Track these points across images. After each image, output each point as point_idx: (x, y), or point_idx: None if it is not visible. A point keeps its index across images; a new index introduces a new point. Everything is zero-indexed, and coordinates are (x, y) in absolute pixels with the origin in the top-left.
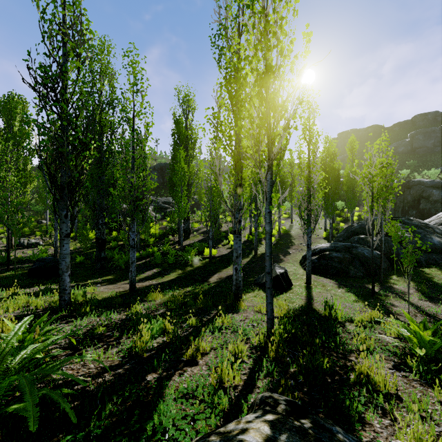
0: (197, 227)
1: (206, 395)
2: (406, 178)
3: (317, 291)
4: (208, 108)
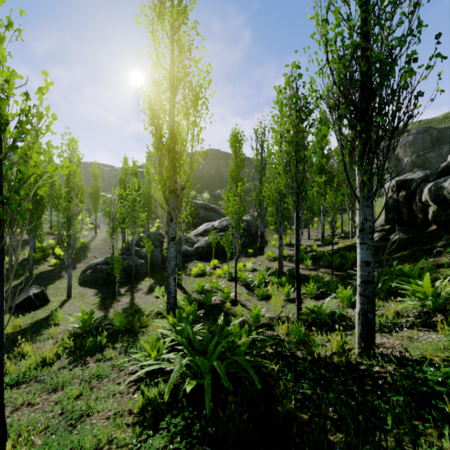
0: None
1: None
2: (194, 197)
3: (71, 302)
4: None
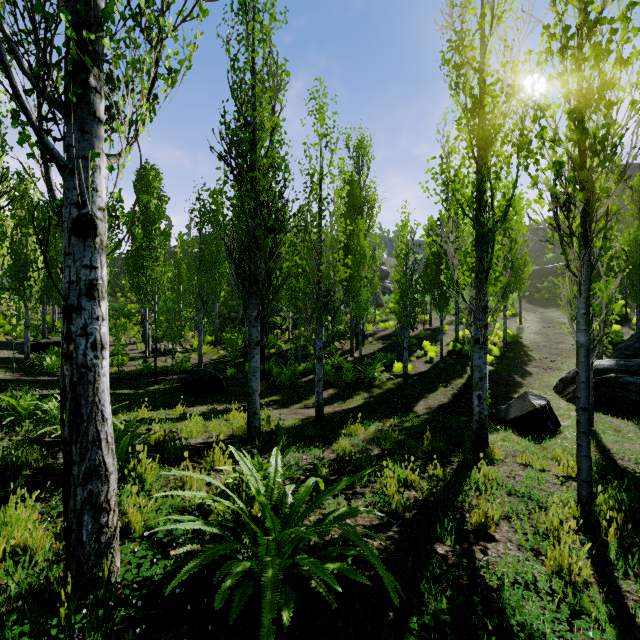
0: (371, 330)
1: (570, 592)
2: None
3: (611, 439)
4: (434, 157)
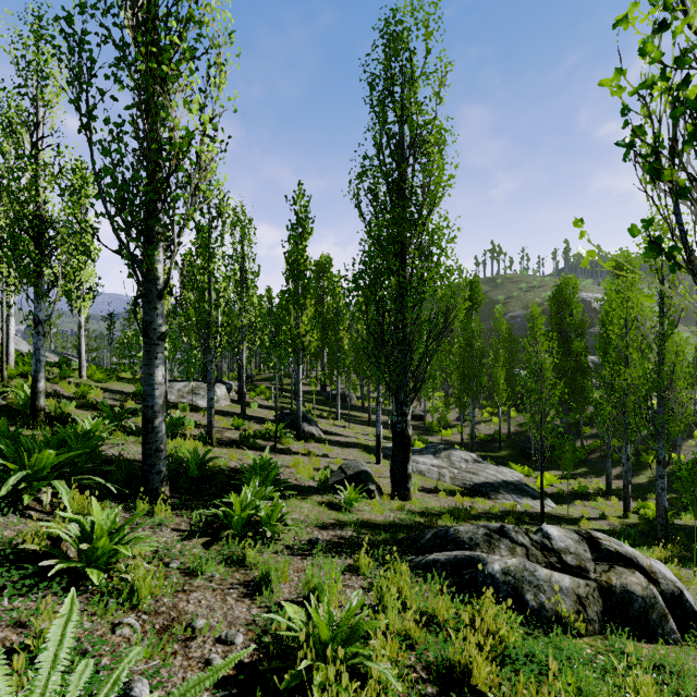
0: None
1: None
2: None
3: None
4: None
